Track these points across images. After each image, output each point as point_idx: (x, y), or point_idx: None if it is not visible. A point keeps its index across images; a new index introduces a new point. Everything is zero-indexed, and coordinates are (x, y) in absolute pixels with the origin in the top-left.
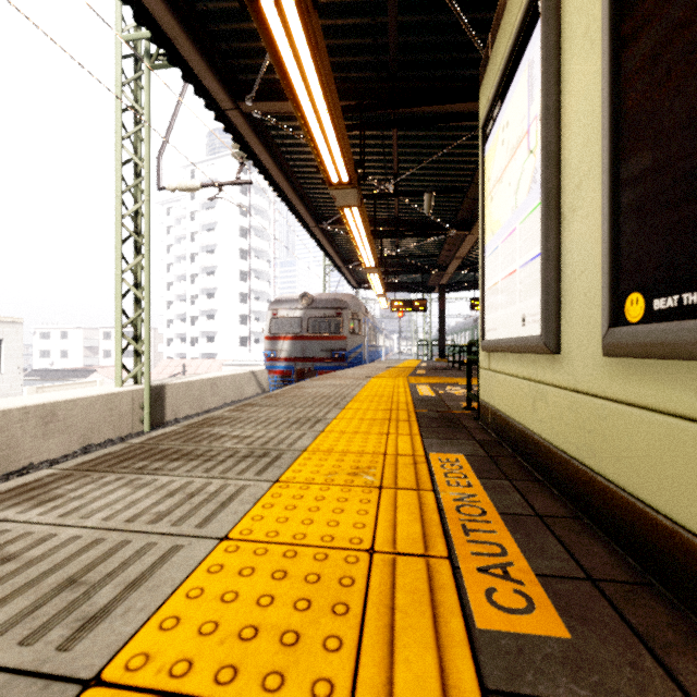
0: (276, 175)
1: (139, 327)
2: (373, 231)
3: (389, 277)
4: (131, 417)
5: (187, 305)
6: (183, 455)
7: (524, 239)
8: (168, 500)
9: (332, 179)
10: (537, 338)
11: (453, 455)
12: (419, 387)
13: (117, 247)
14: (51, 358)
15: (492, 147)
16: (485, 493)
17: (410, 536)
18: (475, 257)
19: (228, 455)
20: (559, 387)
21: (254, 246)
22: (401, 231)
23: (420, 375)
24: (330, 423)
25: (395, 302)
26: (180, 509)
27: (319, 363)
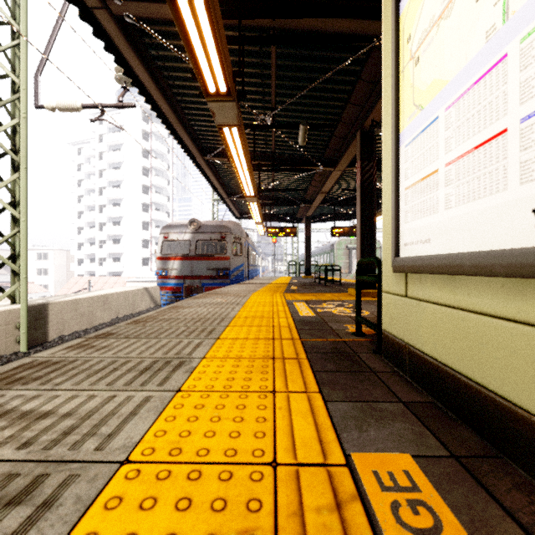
0: (158, 99)
1: (18, 246)
2: (252, 159)
3: (265, 209)
4: (4, 338)
5: (96, 231)
6: None
7: None
8: None
9: (209, 87)
10: None
11: (395, 458)
12: (297, 304)
13: None
14: None
15: None
16: None
17: None
18: (335, 193)
19: None
20: None
21: (155, 183)
22: (277, 165)
23: (294, 291)
24: (195, 368)
25: (271, 229)
26: None
27: (206, 280)
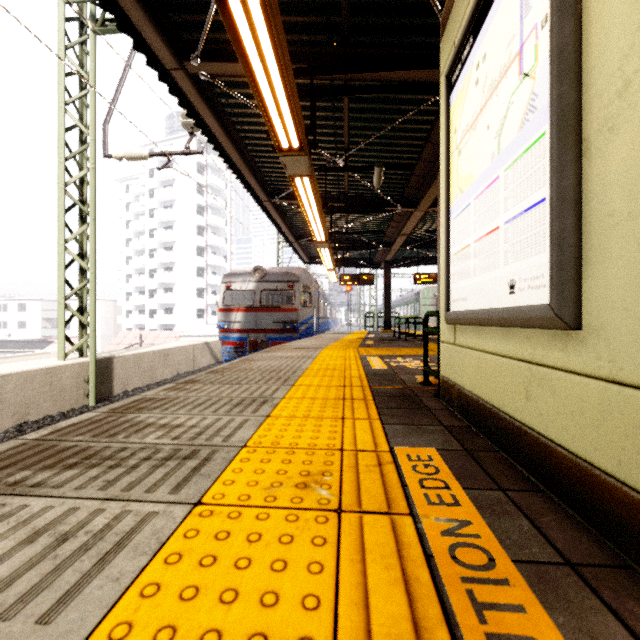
0: (226, 146)
1: (85, 298)
2: (323, 204)
3: (338, 253)
4: (74, 391)
5: (146, 278)
6: (85, 458)
7: (513, 186)
8: (22, 551)
9: (282, 144)
10: (542, 307)
11: (423, 450)
12: (370, 358)
13: (59, 215)
14: (8, 330)
15: (461, 93)
16: (480, 518)
17: (393, 627)
18: (418, 235)
19: (144, 457)
20: (578, 373)
21: (211, 223)
22: (350, 207)
23: (370, 346)
24: (278, 404)
25: (344, 276)
26: (31, 572)
27: (272, 334)
